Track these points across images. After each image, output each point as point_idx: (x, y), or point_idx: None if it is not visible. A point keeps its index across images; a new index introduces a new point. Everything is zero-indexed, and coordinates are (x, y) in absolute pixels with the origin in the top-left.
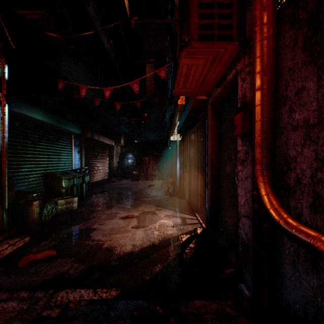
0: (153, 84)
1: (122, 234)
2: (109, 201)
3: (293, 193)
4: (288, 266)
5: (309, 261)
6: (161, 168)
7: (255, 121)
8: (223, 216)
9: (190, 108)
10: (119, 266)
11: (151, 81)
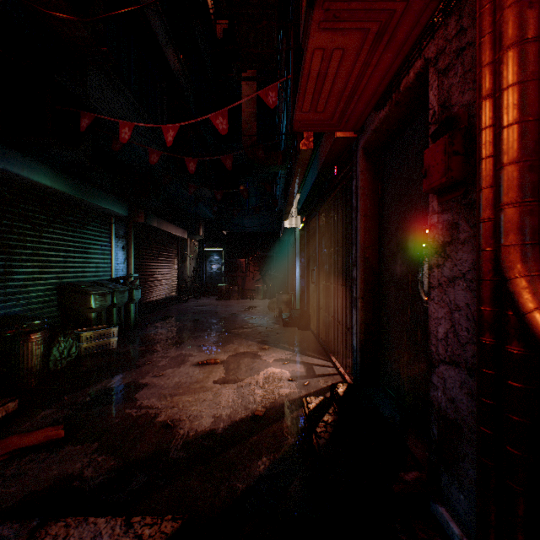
0: (253, 126)
1: (195, 395)
2: (175, 334)
3: None
4: None
5: None
6: (268, 279)
7: (503, 127)
8: (387, 361)
9: (322, 160)
10: (186, 460)
11: (250, 121)
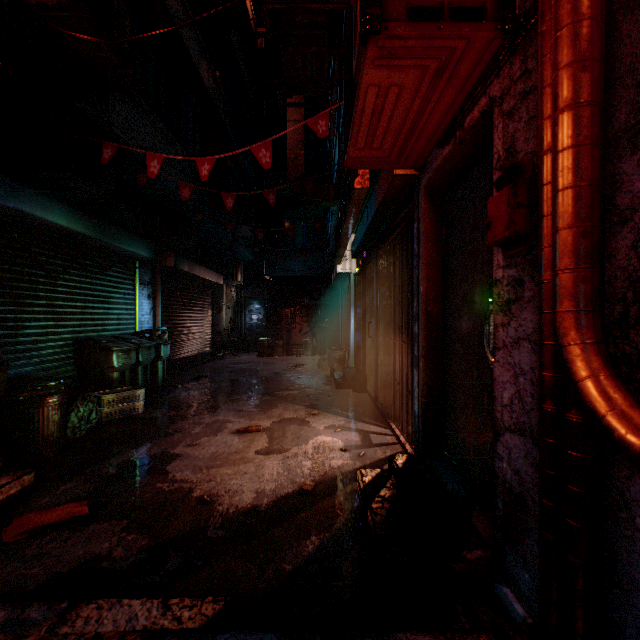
0: (301, 156)
1: (234, 467)
2: (210, 396)
3: None
4: None
5: None
6: (317, 331)
7: (558, 190)
8: (452, 429)
9: (380, 199)
10: (226, 539)
11: (297, 150)
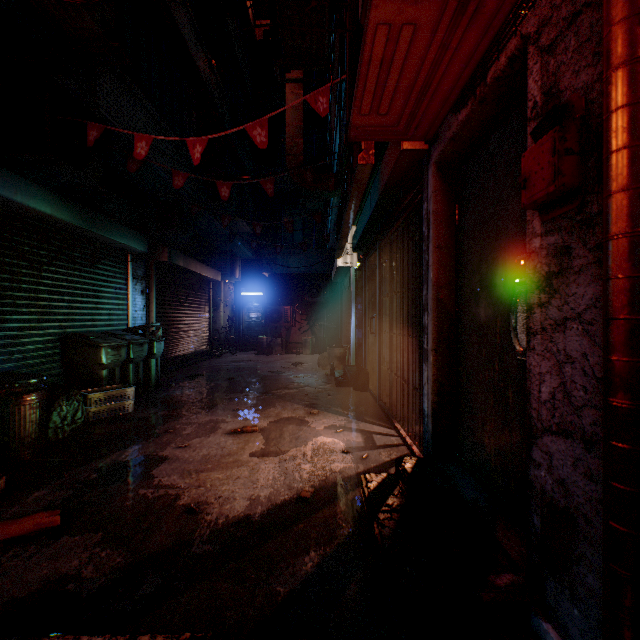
0: (300, 144)
1: (226, 471)
2: (205, 395)
3: None
4: None
5: None
6: (317, 330)
7: None
8: (468, 429)
9: (385, 180)
10: (213, 555)
11: (295, 137)
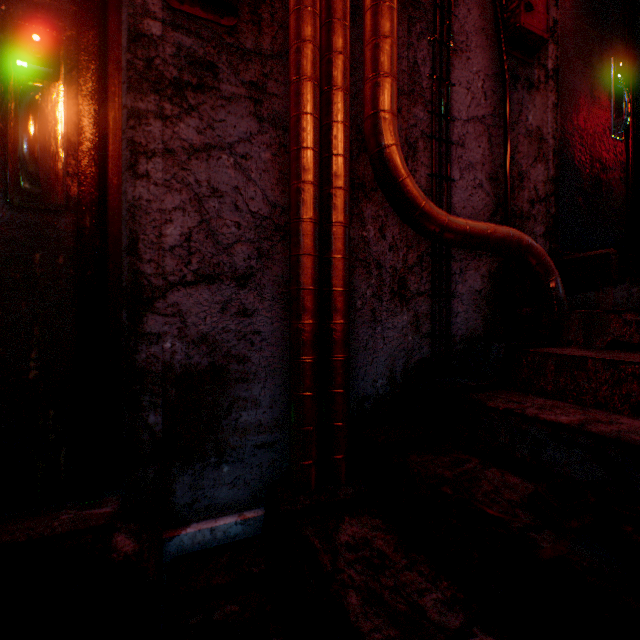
0: None
1: None
2: None
3: (373, 193)
4: (364, 328)
5: (397, 296)
6: None
7: (391, 4)
8: None
9: None
10: None
11: None
